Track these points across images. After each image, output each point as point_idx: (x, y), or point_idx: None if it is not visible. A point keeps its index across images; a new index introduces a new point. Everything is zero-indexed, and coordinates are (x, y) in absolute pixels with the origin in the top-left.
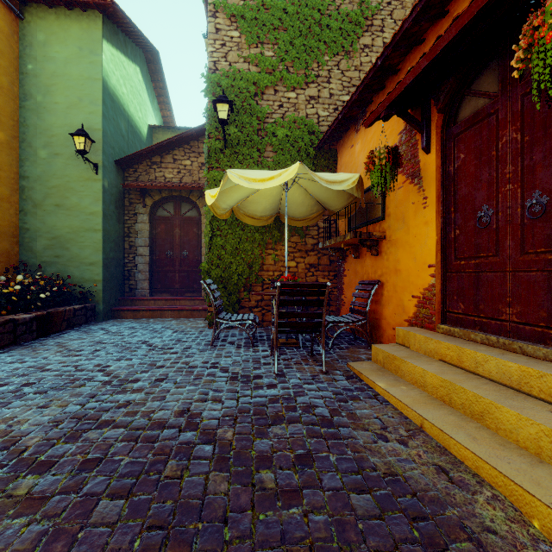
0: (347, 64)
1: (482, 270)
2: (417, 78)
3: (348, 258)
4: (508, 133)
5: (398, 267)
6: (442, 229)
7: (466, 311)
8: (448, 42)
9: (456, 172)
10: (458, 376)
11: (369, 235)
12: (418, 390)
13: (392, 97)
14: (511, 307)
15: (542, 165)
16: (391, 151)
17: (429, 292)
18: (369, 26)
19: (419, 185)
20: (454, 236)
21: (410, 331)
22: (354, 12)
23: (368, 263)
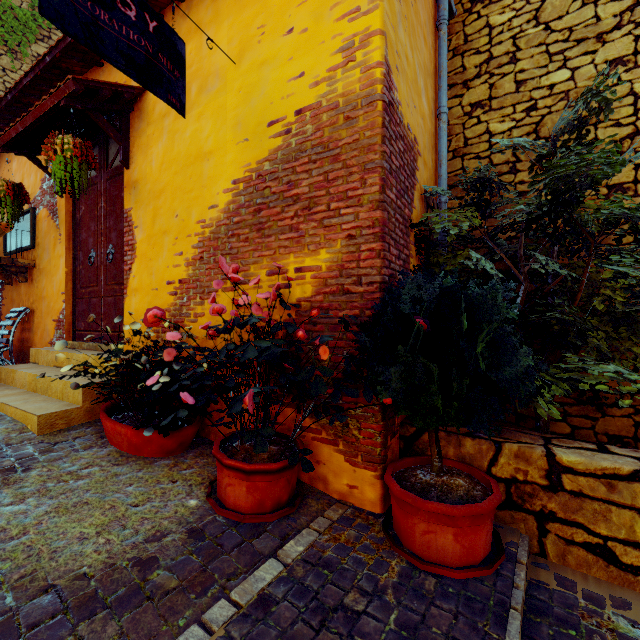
0: (12, 63)
1: (92, 296)
2: (23, 135)
3: (6, 285)
4: (102, 201)
5: (44, 295)
6: (72, 263)
7: (85, 328)
8: (31, 123)
9: (81, 220)
10: (51, 371)
11: (13, 261)
12: (21, 390)
13: (5, 140)
14: (103, 321)
15: (113, 229)
16: (12, 186)
17: (63, 315)
18: (46, 37)
19: (57, 222)
20: (80, 270)
21: (39, 349)
22: (23, 11)
23: (23, 291)
